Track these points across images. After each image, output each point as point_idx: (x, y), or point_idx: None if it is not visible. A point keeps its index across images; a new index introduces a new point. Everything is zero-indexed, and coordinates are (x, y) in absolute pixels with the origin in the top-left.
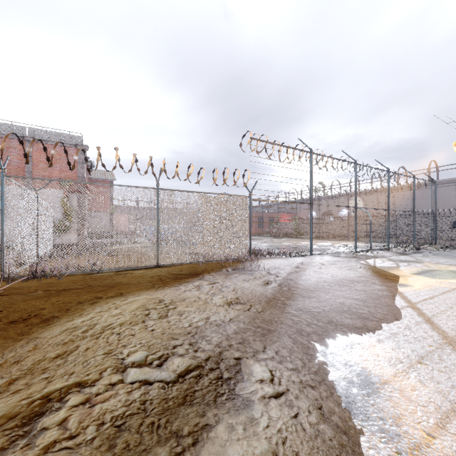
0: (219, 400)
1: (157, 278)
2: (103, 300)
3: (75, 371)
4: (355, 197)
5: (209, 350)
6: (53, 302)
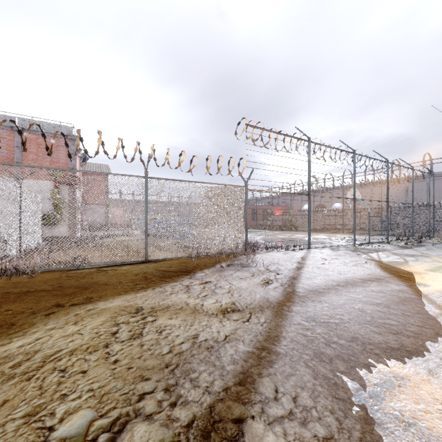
0: None
1: (142, 277)
2: (64, 309)
3: None
4: (354, 188)
5: (193, 402)
6: (0, 312)
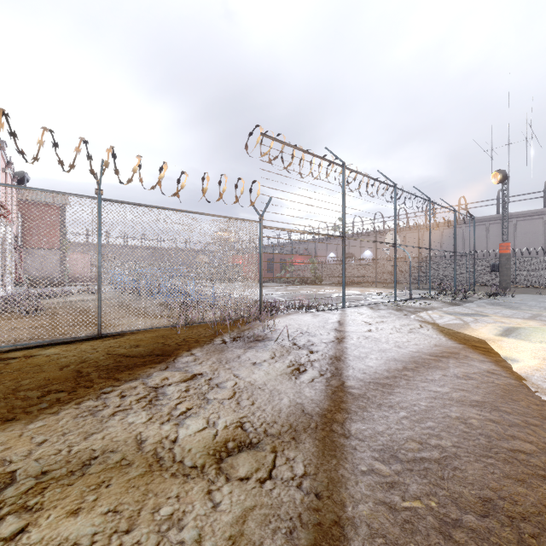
0: None
1: (71, 372)
2: None
3: None
4: (395, 231)
5: None
6: None
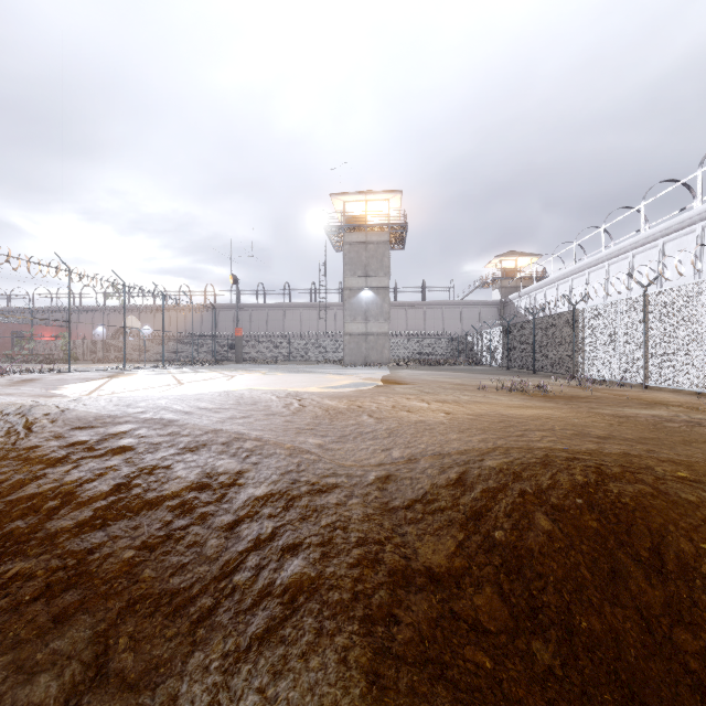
0: None
1: None
2: None
3: None
4: (125, 318)
5: None
6: None
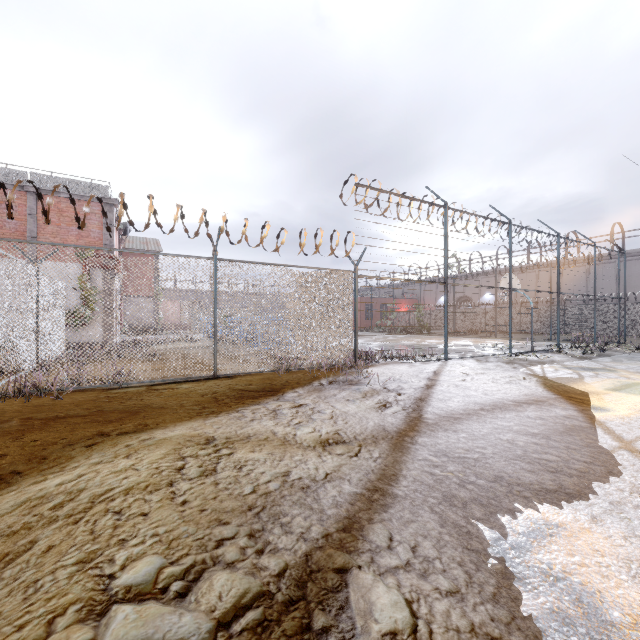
0: None
1: (211, 398)
2: (110, 439)
3: (3, 612)
4: (510, 274)
5: (285, 550)
6: (25, 442)
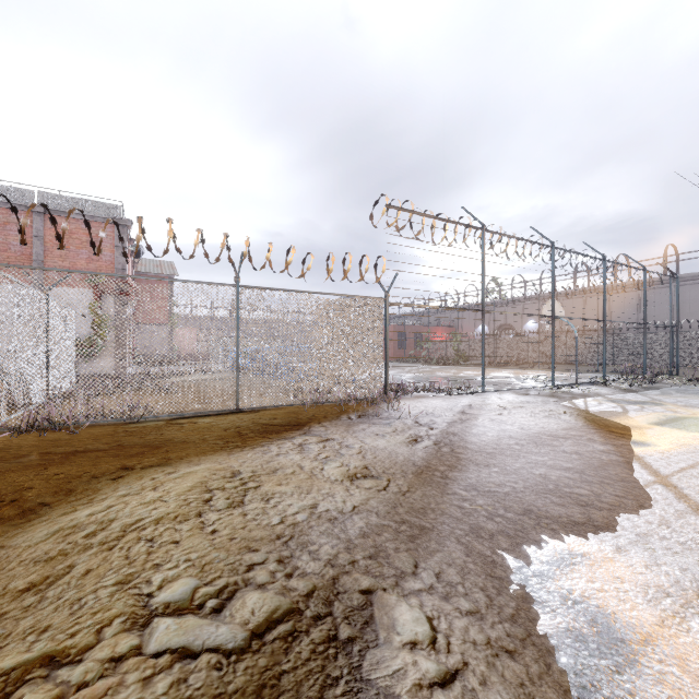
0: (330, 697)
1: (234, 432)
2: (135, 472)
3: (53, 624)
4: (553, 301)
5: (313, 574)
6: (48, 476)
